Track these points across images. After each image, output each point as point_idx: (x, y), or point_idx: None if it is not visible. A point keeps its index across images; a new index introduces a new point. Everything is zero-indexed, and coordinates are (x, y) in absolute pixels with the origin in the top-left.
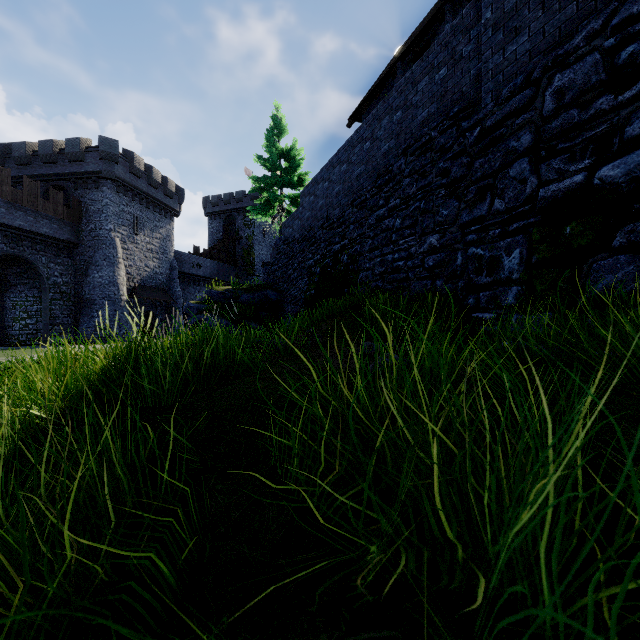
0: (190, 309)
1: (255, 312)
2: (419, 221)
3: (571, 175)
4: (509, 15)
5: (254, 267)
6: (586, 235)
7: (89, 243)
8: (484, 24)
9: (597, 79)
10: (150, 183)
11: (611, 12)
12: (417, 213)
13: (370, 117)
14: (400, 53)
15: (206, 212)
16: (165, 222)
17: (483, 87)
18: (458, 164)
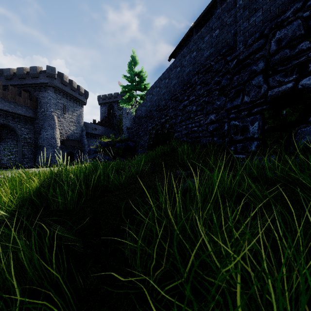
0: (90, 151)
1: (123, 152)
2: (205, 107)
3: (285, 83)
4: (251, 2)
5: (123, 130)
6: (294, 115)
7: (41, 118)
8: (238, 7)
9: (299, 33)
10: (71, 88)
11: None
12: (204, 103)
13: (180, 55)
14: (194, 24)
15: (99, 103)
16: (79, 108)
17: (238, 39)
18: (225, 78)
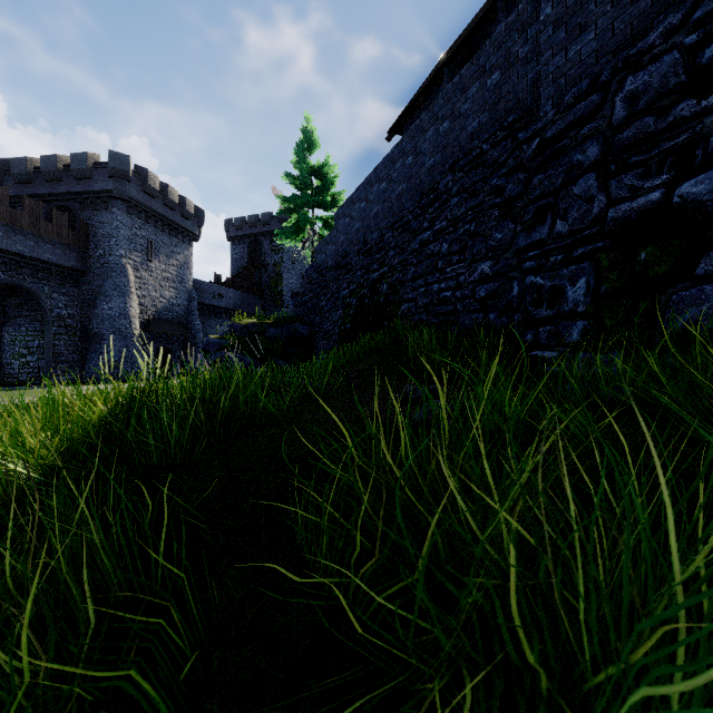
0: (210, 345)
1: (283, 348)
2: (469, 246)
3: (646, 192)
4: (572, 10)
5: (282, 298)
6: (664, 262)
7: (97, 271)
8: (543, 21)
9: (676, 81)
10: (166, 204)
11: (692, 4)
12: (467, 237)
13: (413, 128)
14: (446, 57)
15: (229, 236)
16: (183, 247)
17: (542, 93)
18: (514, 181)
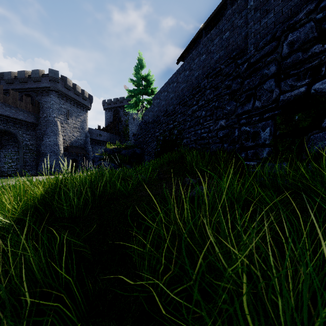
0: (95, 158)
1: (129, 159)
2: (215, 112)
3: (298, 88)
4: (263, 3)
5: (129, 136)
6: (307, 120)
7: (43, 124)
8: (249, 8)
9: (312, 36)
10: (75, 93)
11: None
12: (213, 108)
13: (188, 58)
14: (204, 26)
15: (104, 108)
16: (83, 113)
17: (249, 41)
18: (235, 82)
